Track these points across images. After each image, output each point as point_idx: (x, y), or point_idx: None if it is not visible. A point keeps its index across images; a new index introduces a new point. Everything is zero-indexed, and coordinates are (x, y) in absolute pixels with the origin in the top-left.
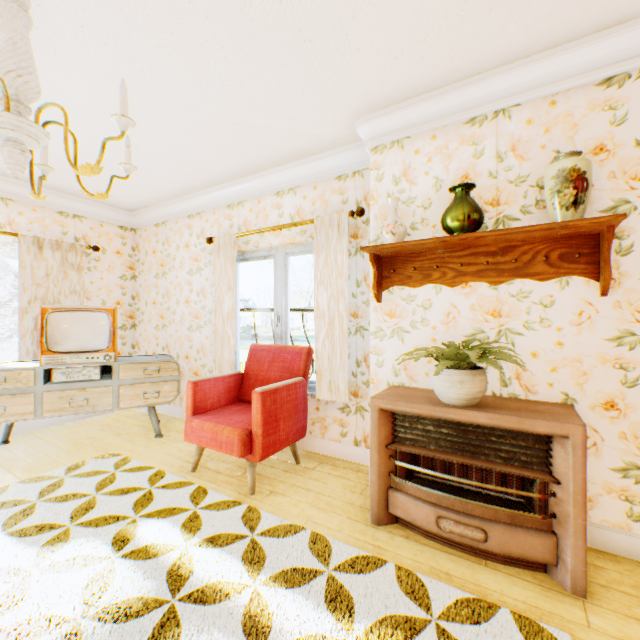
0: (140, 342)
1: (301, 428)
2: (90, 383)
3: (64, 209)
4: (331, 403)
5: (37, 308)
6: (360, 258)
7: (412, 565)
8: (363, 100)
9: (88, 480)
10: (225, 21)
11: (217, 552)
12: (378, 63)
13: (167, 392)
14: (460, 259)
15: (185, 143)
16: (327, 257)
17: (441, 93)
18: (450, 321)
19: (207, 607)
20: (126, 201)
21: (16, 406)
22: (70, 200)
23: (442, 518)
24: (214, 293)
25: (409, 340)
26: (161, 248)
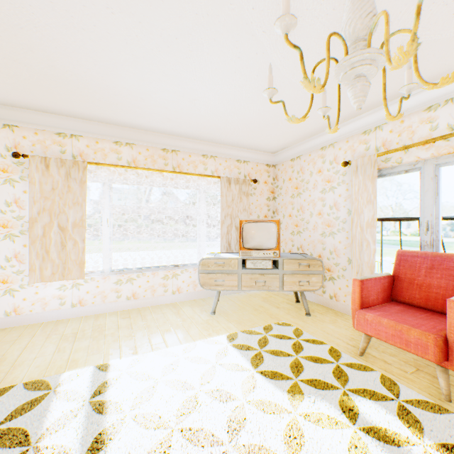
0: None
1: None
2: (265, 270)
3: (239, 158)
4: None
5: (227, 220)
6: None
7: None
8: None
9: (281, 341)
10: None
11: None
12: None
13: (313, 282)
14: None
15: None
16: None
17: None
18: None
19: None
20: (273, 146)
21: (228, 281)
22: (242, 152)
23: None
24: (347, 206)
25: None
26: (295, 176)
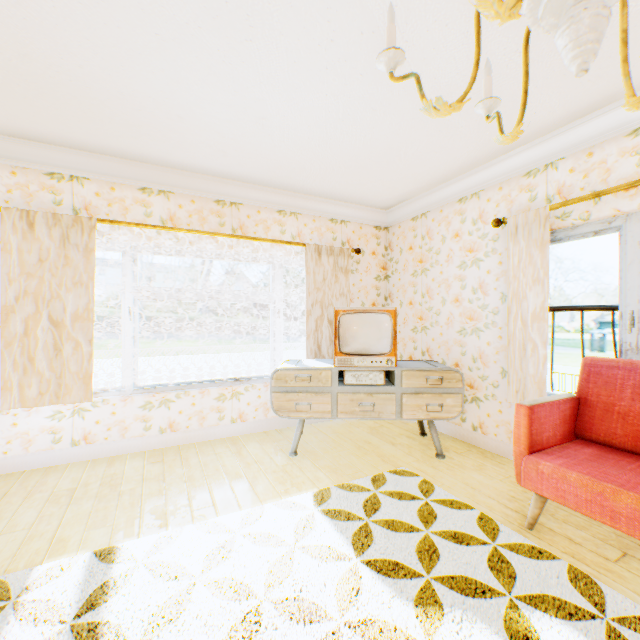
0: None
1: None
2: (374, 388)
3: (334, 216)
4: None
5: (316, 310)
6: None
7: None
8: None
9: (401, 503)
10: None
11: None
12: None
13: (449, 406)
14: None
15: (507, 91)
16: None
17: None
18: None
19: None
20: (386, 198)
21: (317, 404)
22: (338, 206)
23: None
24: (500, 288)
25: None
26: (419, 243)
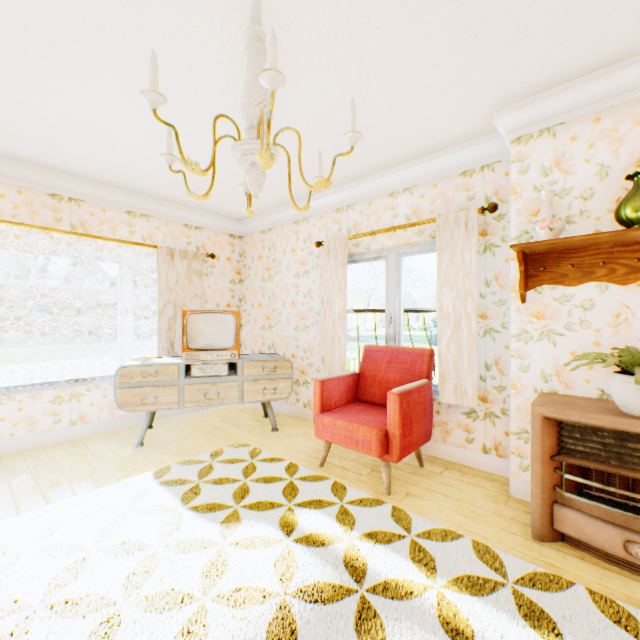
0: (246, 341)
1: (427, 431)
2: (220, 378)
3: (188, 222)
4: (454, 407)
5: (170, 310)
6: (489, 256)
7: (602, 590)
8: (511, 89)
9: (232, 466)
10: (393, 29)
11: (381, 548)
12: (544, 47)
13: (282, 389)
14: (635, 253)
15: (311, 153)
16: (452, 256)
17: (612, 70)
18: (620, 323)
19: (397, 602)
20: (238, 211)
21: (165, 396)
22: (193, 213)
23: (632, 543)
24: (321, 295)
25: (563, 343)
26: (267, 253)
